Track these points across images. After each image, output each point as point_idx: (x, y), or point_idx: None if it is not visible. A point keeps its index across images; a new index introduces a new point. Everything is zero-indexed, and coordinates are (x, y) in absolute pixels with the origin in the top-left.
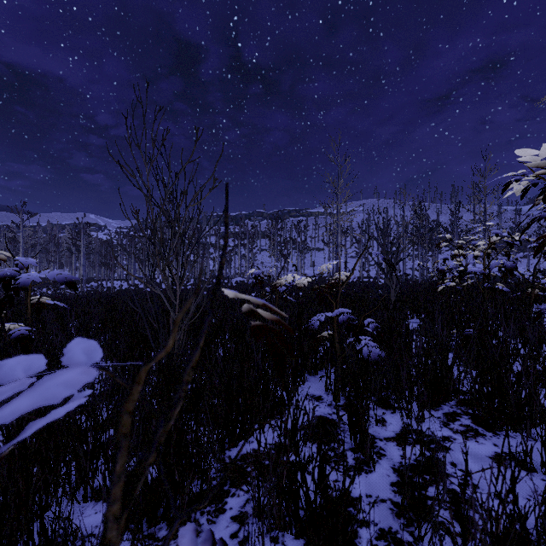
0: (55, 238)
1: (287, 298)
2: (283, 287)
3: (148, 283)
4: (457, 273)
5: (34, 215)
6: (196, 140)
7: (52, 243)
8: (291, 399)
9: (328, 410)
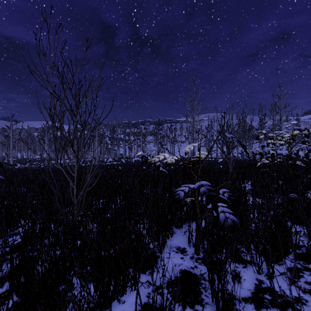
0: (31, 135)
1: (162, 170)
2: (160, 163)
3: (84, 161)
4: (270, 154)
5: (18, 122)
6: (87, 47)
7: (29, 138)
8: (161, 252)
9: (191, 264)
